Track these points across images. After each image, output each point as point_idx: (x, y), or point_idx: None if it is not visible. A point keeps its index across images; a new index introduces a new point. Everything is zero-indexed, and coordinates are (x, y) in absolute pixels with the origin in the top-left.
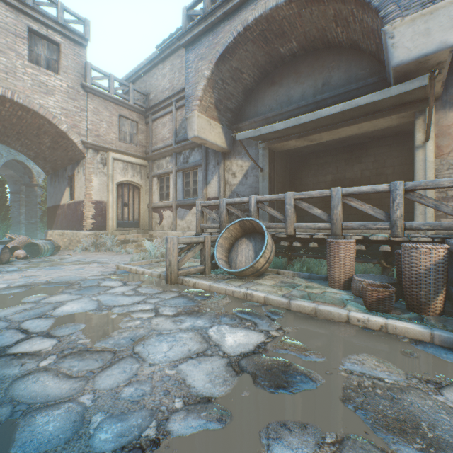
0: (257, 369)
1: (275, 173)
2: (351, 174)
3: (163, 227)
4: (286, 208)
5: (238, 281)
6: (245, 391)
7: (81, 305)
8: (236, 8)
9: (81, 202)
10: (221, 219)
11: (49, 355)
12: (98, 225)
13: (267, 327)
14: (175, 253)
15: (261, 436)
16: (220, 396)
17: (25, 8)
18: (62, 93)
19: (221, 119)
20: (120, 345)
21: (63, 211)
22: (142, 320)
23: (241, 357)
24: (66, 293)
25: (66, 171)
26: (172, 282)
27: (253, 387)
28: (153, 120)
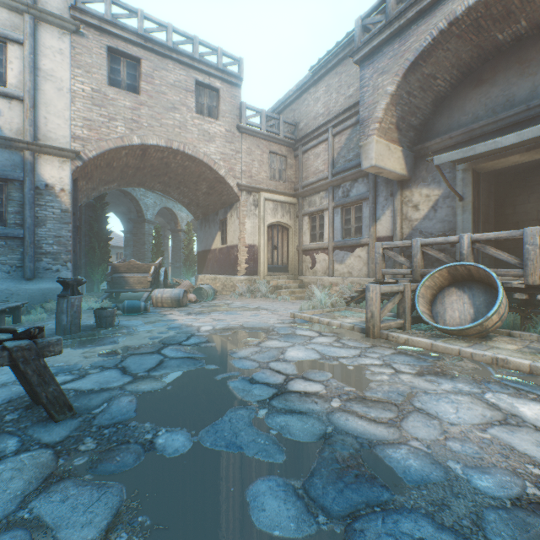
0: None
1: (480, 202)
2: None
3: (316, 272)
4: (525, 249)
5: (458, 341)
6: None
7: (303, 352)
8: (437, 0)
9: (234, 246)
10: (413, 263)
11: (331, 397)
12: (250, 270)
13: None
14: (377, 303)
15: None
16: None
17: (193, 62)
18: (221, 138)
19: (401, 141)
20: (392, 398)
21: (214, 256)
22: (387, 375)
23: None
24: (274, 339)
25: (218, 216)
26: (374, 336)
27: None
28: (303, 152)
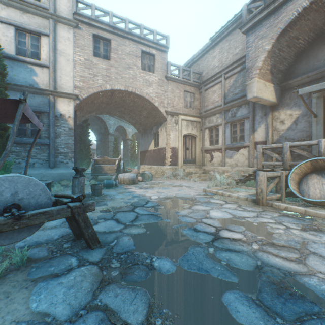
0: None
1: None
2: None
3: (213, 164)
4: None
5: (322, 209)
6: None
7: (220, 213)
8: None
9: (163, 148)
10: (284, 158)
11: (251, 242)
12: (172, 162)
13: None
14: (264, 183)
15: None
16: None
17: (140, 40)
18: (156, 83)
19: (272, 80)
20: (292, 244)
21: (150, 154)
22: (282, 229)
23: None
24: (198, 204)
25: (152, 130)
26: (262, 204)
27: None
28: (204, 90)
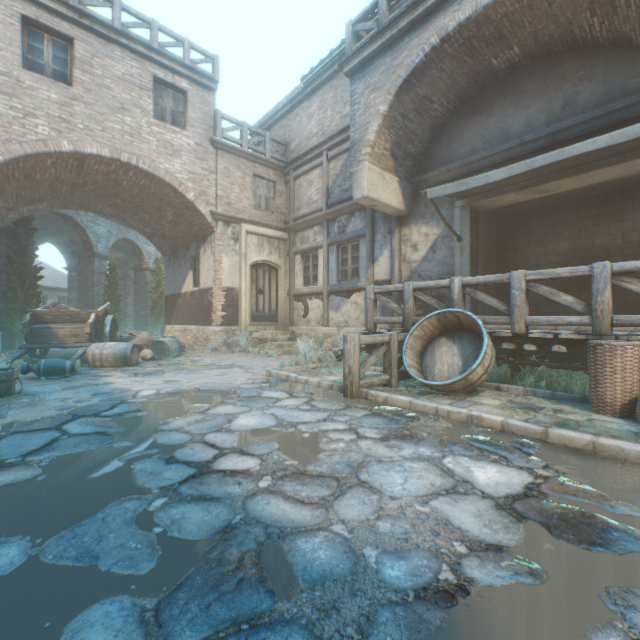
0: (544, 517)
1: (479, 243)
2: (604, 239)
3: (309, 321)
4: (512, 294)
5: (443, 398)
6: (546, 543)
7: (257, 419)
8: (429, 12)
9: (209, 289)
10: (405, 310)
11: (262, 475)
12: (228, 319)
13: (525, 463)
14: (356, 356)
15: (604, 600)
16: (512, 545)
17: (150, 53)
18: (189, 152)
19: (397, 171)
20: (338, 470)
21: (184, 302)
22: (345, 442)
23: (509, 499)
24: (229, 404)
25: (189, 251)
26: (352, 395)
27: (553, 539)
28: (295, 178)
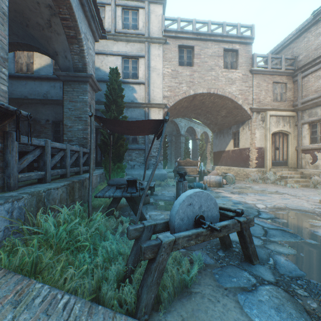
0: None
1: None
2: None
3: (317, 166)
4: None
5: None
6: None
7: None
8: None
9: (246, 148)
10: None
11: None
12: (258, 164)
13: None
14: None
15: None
16: None
17: (222, 38)
18: (239, 80)
19: None
20: None
21: (227, 155)
22: None
23: None
24: None
25: (230, 129)
26: None
27: None
28: (302, 77)
